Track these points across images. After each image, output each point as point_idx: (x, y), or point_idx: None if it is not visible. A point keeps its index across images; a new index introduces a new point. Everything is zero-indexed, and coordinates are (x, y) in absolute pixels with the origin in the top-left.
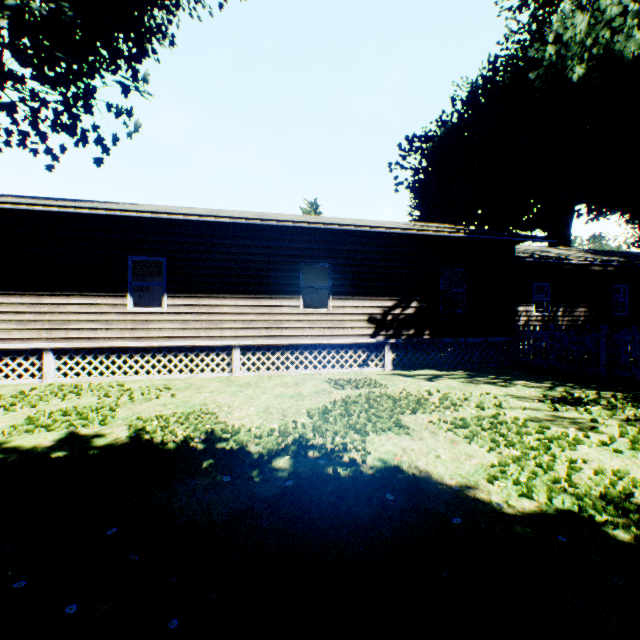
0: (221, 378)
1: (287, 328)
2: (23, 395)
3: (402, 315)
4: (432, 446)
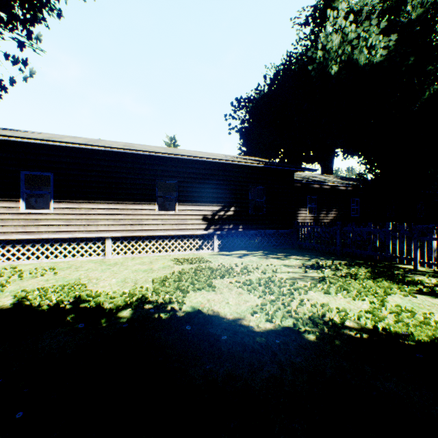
0: (96, 260)
1: (146, 224)
2: None
3: (225, 216)
4: (226, 297)
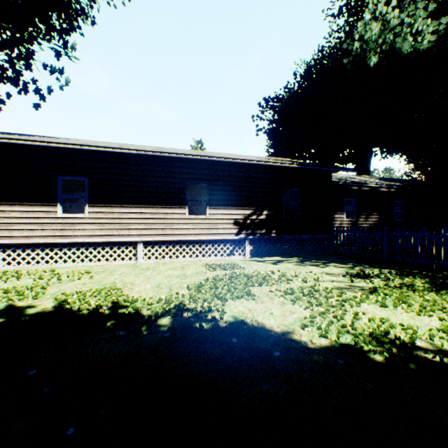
0: (129, 264)
1: (177, 229)
2: None
3: (257, 220)
4: (269, 307)
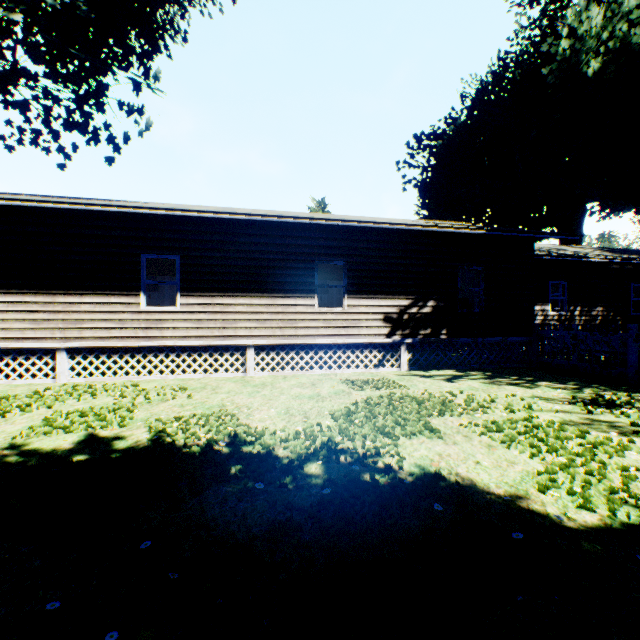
0: (235, 378)
1: (302, 327)
2: (38, 395)
3: (418, 314)
4: (469, 451)
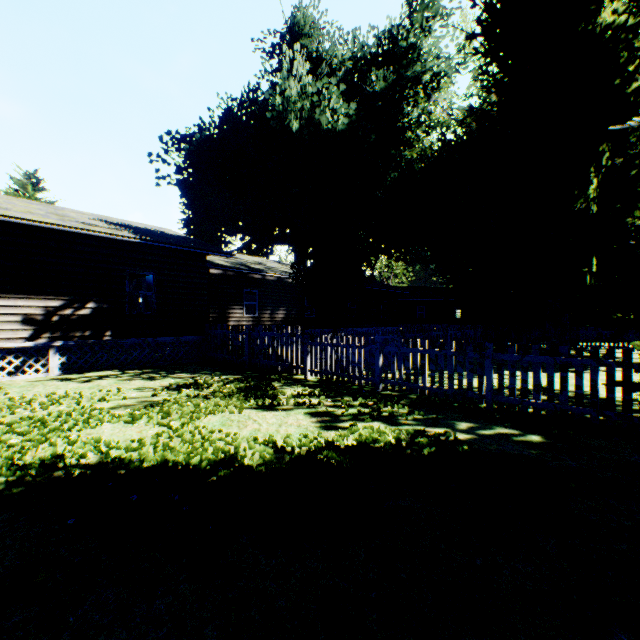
0: None
1: None
2: None
3: (76, 316)
4: None
